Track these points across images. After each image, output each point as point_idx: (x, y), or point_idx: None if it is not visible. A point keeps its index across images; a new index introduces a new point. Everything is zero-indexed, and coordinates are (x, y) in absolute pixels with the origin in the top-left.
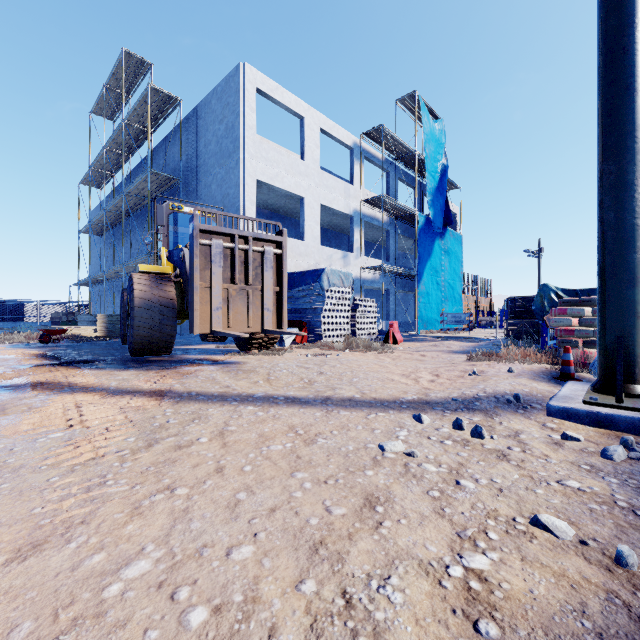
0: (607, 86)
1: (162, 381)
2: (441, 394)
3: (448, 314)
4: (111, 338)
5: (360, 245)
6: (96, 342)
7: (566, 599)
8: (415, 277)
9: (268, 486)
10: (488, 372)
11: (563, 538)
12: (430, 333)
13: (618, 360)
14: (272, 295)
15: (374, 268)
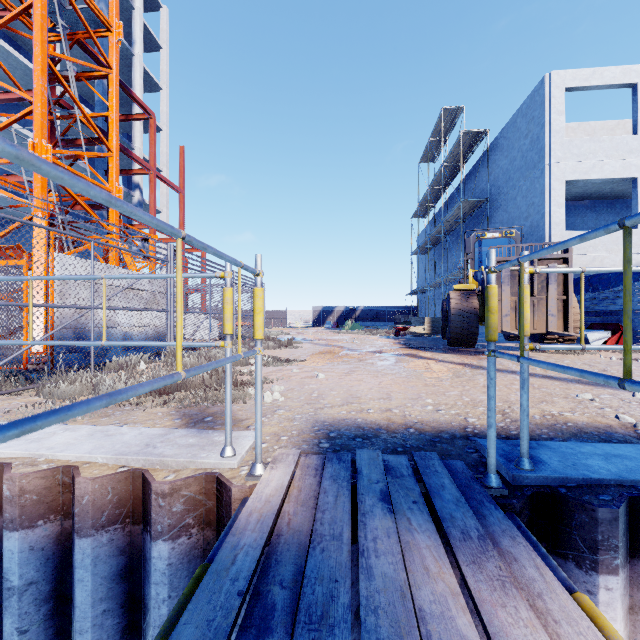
0: None
1: (466, 360)
2: None
3: None
4: (434, 335)
5: None
6: (425, 337)
7: (587, 421)
8: None
9: (501, 392)
10: None
11: (621, 420)
12: None
13: None
14: (556, 303)
15: None
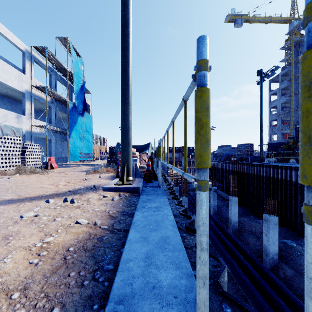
0: (122, 81)
1: None
2: (65, 190)
3: (84, 153)
4: None
5: (31, 112)
6: None
7: (74, 237)
8: (67, 134)
9: None
10: (92, 178)
11: (83, 224)
12: (75, 163)
13: (124, 170)
14: None
15: (41, 126)
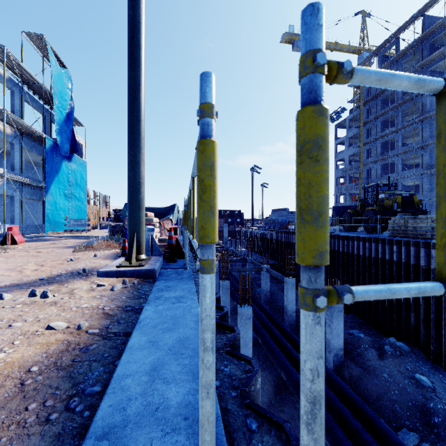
0: (130, 112)
1: None
2: (34, 277)
3: (71, 219)
4: None
5: None
6: None
7: (41, 351)
8: (43, 188)
9: None
10: (82, 258)
11: (59, 329)
12: (57, 234)
13: (132, 244)
14: None
15: None
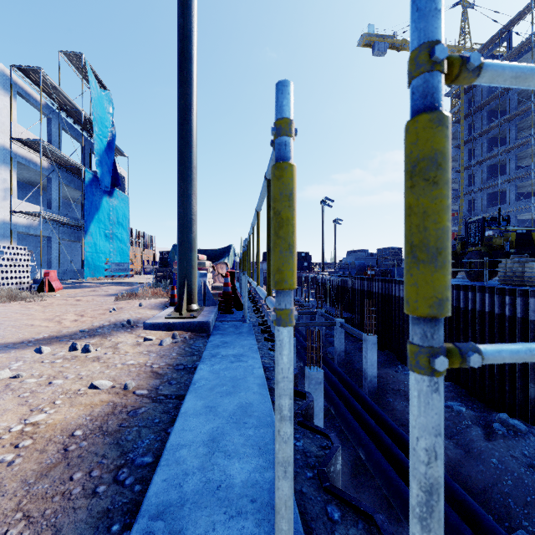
0: (180, 138)
1: None
2: (74, 329)
3: (113, 263)
4: None
5: (10, 186)
6: None
7: (84, 413)
8: (82, 228)
9: None
10: (125, 308)
11: (103, 388)
12: (98, 280)
13: (183, 292)
14: None
15: (30, 213)
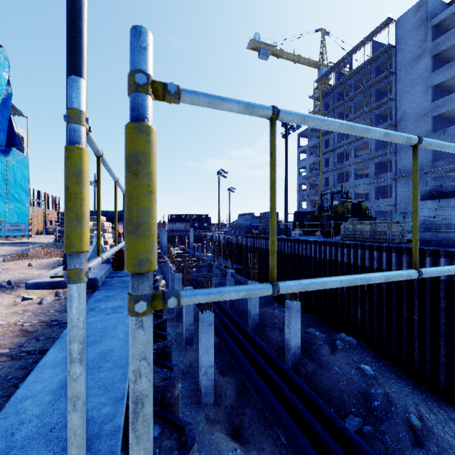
0: None
1: None
2: None
3: (7, 223)
4: None
5: None
6: None
7: None
8: None
9: None
10: (12, 268)
11: None
12: None
13: None
14: None
15: None
